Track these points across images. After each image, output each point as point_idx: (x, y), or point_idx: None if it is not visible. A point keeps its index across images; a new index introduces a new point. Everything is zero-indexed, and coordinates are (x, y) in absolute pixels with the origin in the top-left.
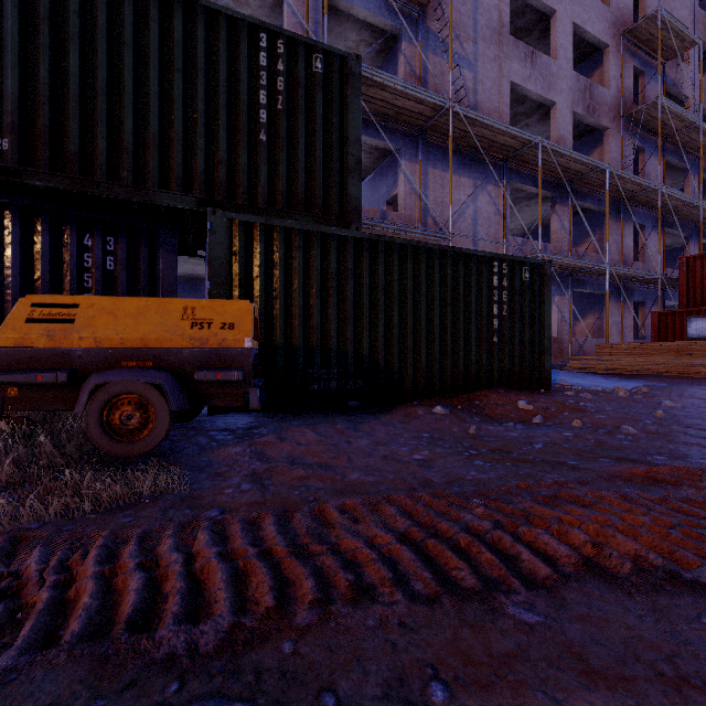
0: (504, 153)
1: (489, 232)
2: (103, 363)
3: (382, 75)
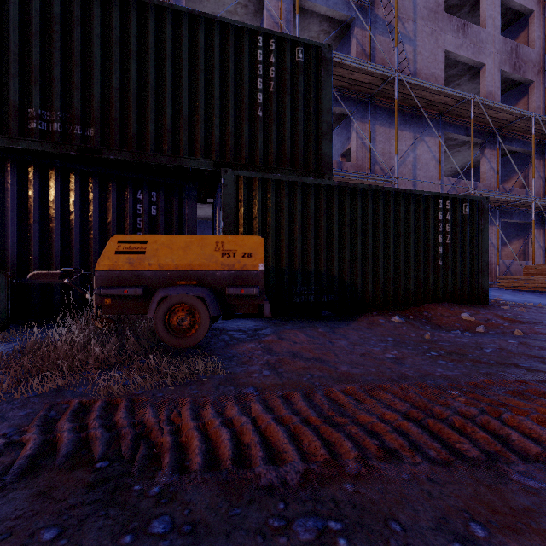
0: (440, 110)
1: (426, 174)
2: (164, 282)
3: (340, 56)
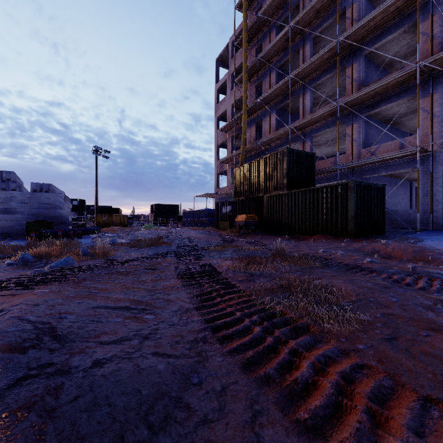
0: None
1: None
2: (238, 223)
3: (364, 90)
